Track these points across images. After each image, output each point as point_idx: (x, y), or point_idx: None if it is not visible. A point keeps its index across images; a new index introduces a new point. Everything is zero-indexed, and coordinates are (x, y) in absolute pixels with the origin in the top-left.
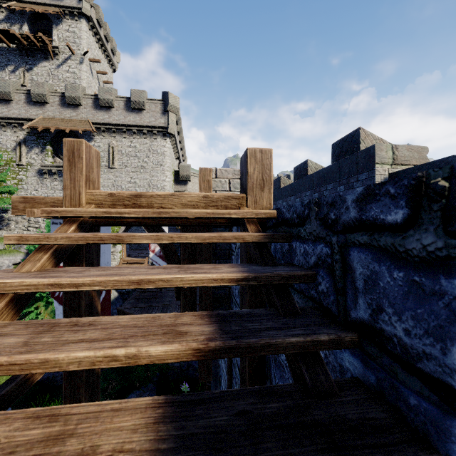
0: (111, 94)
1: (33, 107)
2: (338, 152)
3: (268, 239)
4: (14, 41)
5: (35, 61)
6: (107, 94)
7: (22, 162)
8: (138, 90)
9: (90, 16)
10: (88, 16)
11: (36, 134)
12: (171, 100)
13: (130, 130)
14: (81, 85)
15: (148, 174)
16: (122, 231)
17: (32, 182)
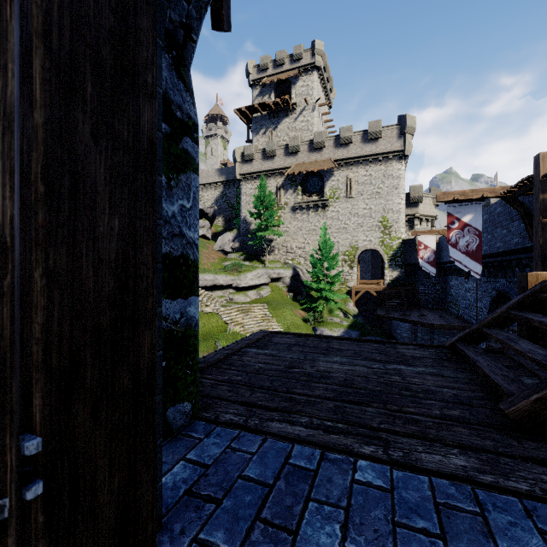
0: (350, 131)
1: (289, 157)
2: None
3: None
4: (266, 109)
5: (279, 120)
6: (347, 132)
7: (281, 202)
8: (375, 121)
9: (320, 65)
10: (319, 67)
11: (290, 178)
12: (408, 122)
13: (366, 160)
14: (313, 130)
15: (383, 199)
16: (358, 255)
17: (287, 217)
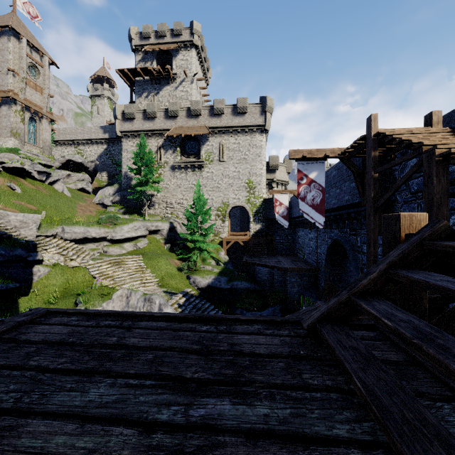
0: (222, 104)
1: (169, 120)
2: (448, 121)
3: (452, 131)
4: (148, 74)
5: (160, 87)
6: (220, 104)
7: (161, 161)
8: (242, 98)
9: (198, 44)
10: (197, 45)
11: (170, 140)
12: (268, 103)
13: (235, 130)
14: (192, 100)
15: (249, 164)
16: (229, 211)
17: (167, 175)
